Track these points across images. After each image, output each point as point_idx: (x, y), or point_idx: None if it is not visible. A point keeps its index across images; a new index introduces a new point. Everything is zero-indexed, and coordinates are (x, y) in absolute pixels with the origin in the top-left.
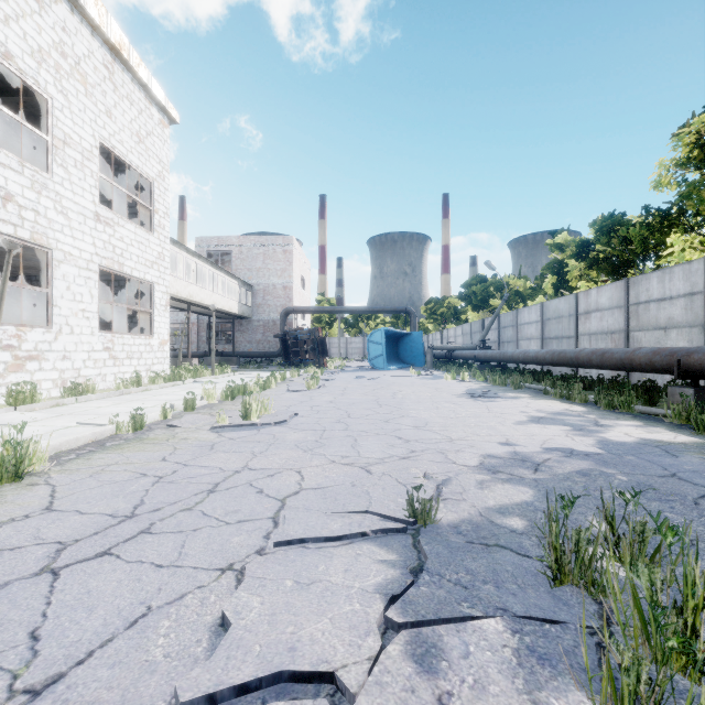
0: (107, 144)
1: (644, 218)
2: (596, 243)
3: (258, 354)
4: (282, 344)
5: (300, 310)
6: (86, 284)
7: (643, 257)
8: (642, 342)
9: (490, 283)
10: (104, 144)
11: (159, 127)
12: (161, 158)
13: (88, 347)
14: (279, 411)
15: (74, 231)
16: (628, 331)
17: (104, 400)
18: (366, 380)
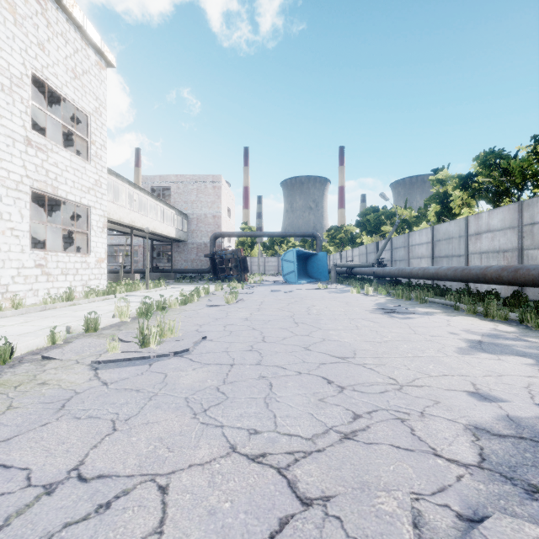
0: (39, 75)
1: (533, 148)
2: (480, 175)
3: (192, 270)
4: (211, 262)
5: (226, 234)
6: (15, 204)
7: (522, 186)
8: (538, 259)
9: (382, 213)
10: (36, 75)
11: (95, 67)
12: (98, 95)
13: (18, 264)
14: (187, 333)
15: (1, 153)
16: (522, 249)
17: (19, 316)
18: (280, 294)
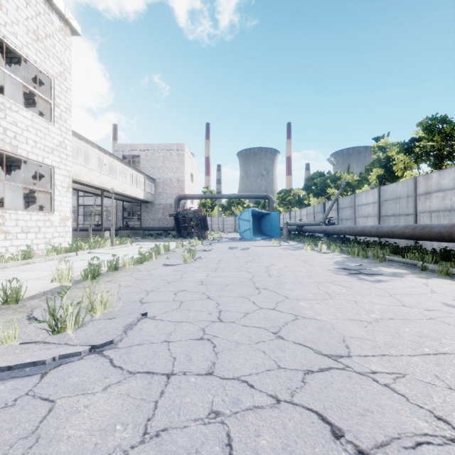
0: None
1: None
2: (424, 139)
3: (158, 228)
4: (175, 221)
5: (189, 196)
6: None
7: None
8: None
9: (327, 177)
10: None
11: (60, 33)
12: (62, 60)
13: None
14: (126, 306)
15: None
16: None
17: None
18: (238, 251)
